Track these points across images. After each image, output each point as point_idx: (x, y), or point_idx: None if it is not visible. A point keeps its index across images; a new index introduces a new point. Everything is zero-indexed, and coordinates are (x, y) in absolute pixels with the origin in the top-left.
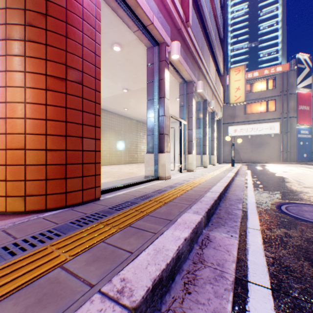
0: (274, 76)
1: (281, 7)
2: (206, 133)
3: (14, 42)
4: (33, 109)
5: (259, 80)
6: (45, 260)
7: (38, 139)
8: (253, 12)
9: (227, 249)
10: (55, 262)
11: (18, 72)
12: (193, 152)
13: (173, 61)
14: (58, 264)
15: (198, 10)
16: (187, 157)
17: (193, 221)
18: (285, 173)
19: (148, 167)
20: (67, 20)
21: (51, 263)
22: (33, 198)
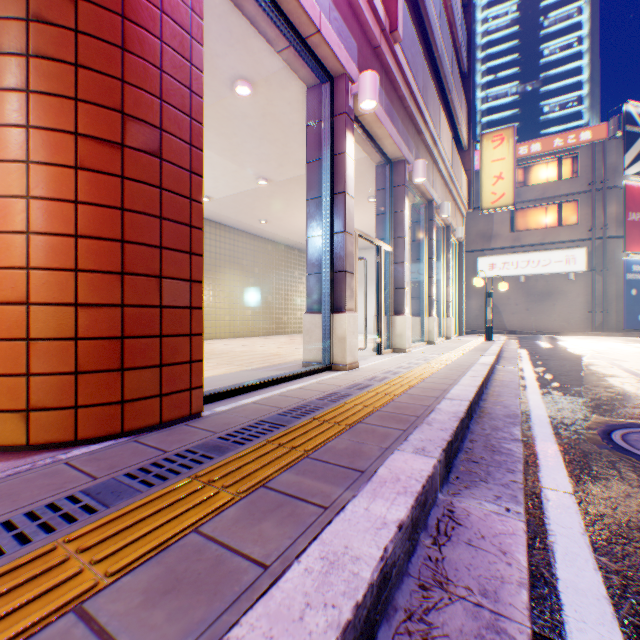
0: (575, 151)
1: (588, 7)
2: (433, 270)
3: (3, 60)
4: (47, 213)
5: (543, 161)
6: (40, 590)
7: (57, 280)
8: (528, 19)
9: (502, 548)
10: (64, 595)
11: (12, 127)
12: (406, 311)
13: (364, 117)
14: (72, 601)
15: (415, 9)
16: (393, 322)
17: (417, 474)
18: (604, 357)
19: (310, 343)
20: (126, 10)
21: (53, 599)
22: (47, 415)
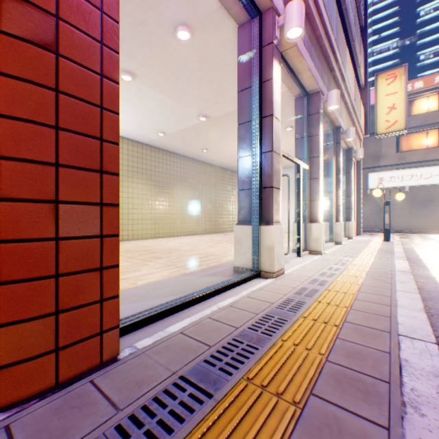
0: None
1: None
2: (340, 184)
3: None
4: None
5: (424, 95)
6: None
7: None
8: None
9: None
10: None
11: None
12: (321, 219)
13: (287, 52)
14: None
15: None
16: (309, 228)
17: None
18: None
19: (239, 251)
20: None
21: None
22: None
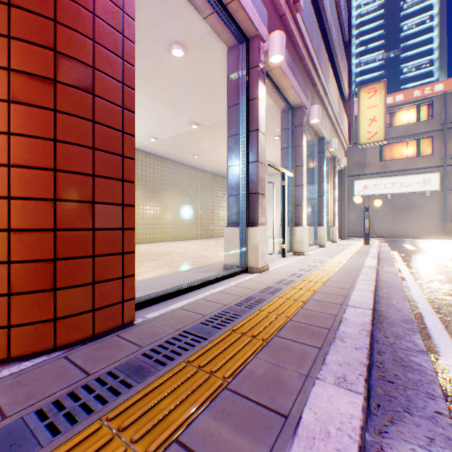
0: (430, 99)
1: None
2: (323, 191)
3: None
4: None
5: (405, 108)
6: None
7: None
8: (391, 4)
9: None
10: None
11: None
12: (304, 222)
13: (272, 71)
14: None
15: None
16: (294, 231)
17: (347, 424)
18: None
19: (229, 250)
20: None
21: None
22: None
